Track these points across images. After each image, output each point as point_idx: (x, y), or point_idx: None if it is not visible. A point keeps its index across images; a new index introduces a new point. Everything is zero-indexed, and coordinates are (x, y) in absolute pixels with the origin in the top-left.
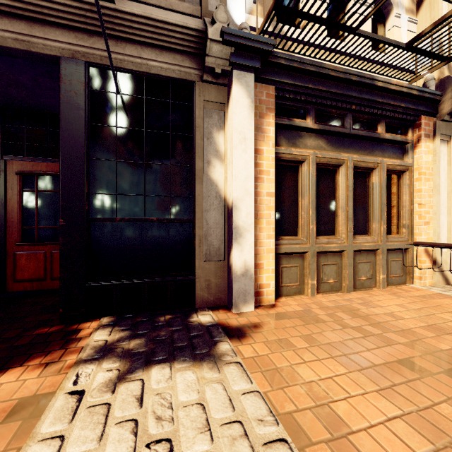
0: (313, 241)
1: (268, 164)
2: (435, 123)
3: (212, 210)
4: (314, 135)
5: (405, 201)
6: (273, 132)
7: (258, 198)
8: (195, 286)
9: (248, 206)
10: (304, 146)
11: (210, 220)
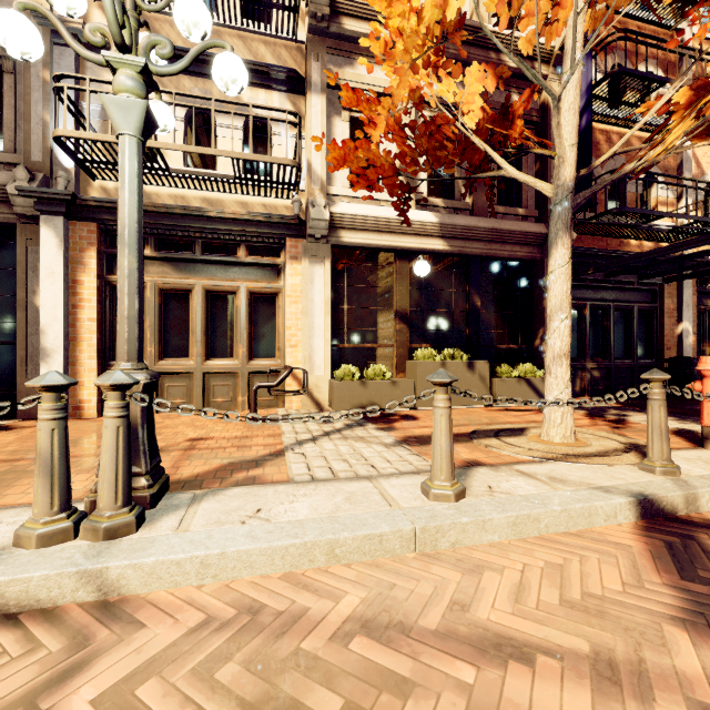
0: (152, 362)
1: (89, 293)
2: (302, 245)
3: (38, 334)
4: (159, 263)
5: (279, 324)
6: (96, 264)
7: (78, 323)
8: (17, 399)
9: (57, 331)
10: (146, 273)
11: (36, 343)
